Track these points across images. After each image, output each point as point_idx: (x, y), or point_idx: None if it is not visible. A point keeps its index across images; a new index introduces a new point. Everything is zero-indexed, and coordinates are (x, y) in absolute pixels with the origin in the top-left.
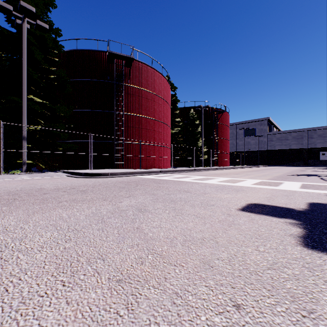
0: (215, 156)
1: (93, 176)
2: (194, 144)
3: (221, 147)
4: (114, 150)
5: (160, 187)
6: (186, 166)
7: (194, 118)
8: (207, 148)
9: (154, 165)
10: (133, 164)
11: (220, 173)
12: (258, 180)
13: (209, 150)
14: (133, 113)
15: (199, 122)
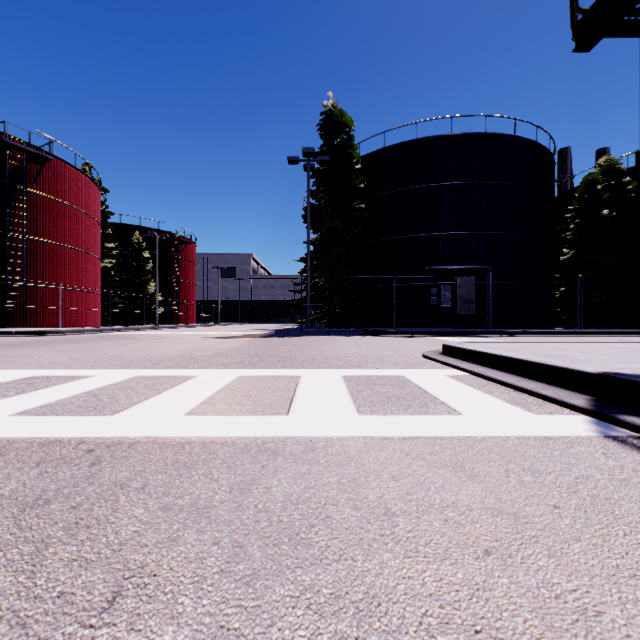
0: (175, 308)
1: (35, 334)
2: (143, 289)
3: (185, 296)
4: (4, 297)
5: (148, 336)
6: (125, 324)
7: (142, 248)
8: (162, 296)
9: (79, 323)
10: (42, 321)
11: (188, 330)
12: (220, 332)
13: (165, 299)
14: (43, 237)
15: (150, 256)
